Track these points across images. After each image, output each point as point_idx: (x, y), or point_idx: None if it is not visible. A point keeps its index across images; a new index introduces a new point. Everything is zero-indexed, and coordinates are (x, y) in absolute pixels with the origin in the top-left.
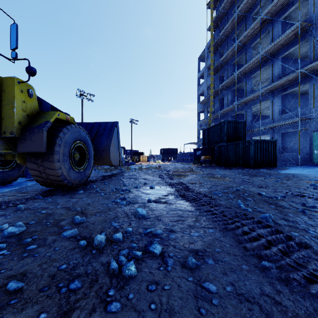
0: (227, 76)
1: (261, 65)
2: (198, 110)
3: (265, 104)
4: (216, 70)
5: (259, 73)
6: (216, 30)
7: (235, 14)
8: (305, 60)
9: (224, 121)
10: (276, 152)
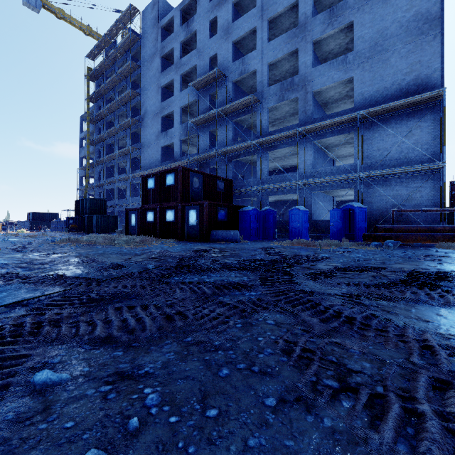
0: (104, 153)
1: (122, 157)
2: (80, 174)
3: None
4: (94, 143)
5: (125, 161)
6: (96, 103)
7: (104, 108)
8: None
9: (88, 198)
10: (117, 223)
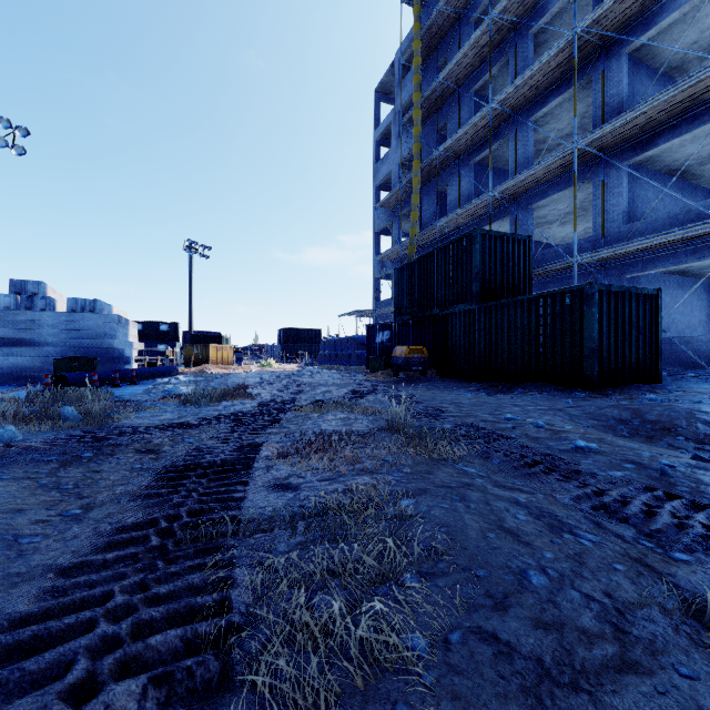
0: (457, 128)
1: (563, 81)
2: (375, 227)
3: (562, 203)
4: (426, 112)
5: (549, 114)
6: (425, 6)
7: None
8: (674, 80)
9: (473, 232)
10: (658, 331)
